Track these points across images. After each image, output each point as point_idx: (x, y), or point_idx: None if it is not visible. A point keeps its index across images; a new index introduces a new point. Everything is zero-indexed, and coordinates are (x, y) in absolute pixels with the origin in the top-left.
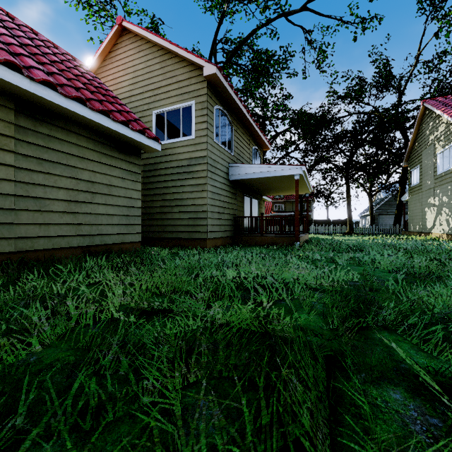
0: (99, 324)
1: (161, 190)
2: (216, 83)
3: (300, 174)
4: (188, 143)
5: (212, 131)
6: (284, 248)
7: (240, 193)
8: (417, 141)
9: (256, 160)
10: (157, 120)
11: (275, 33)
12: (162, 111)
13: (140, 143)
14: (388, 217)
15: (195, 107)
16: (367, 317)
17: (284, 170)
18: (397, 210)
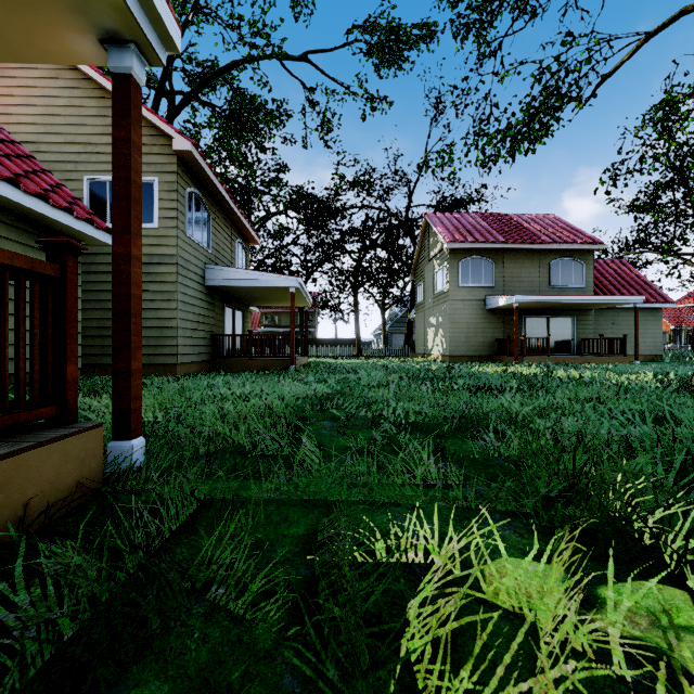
0: (145, 417)
1: (100, 294)
2: (190, 161)
3: (296, 286)
4: (147, 232)
5: (183, 222)
6: (278, 373)
7: (220, 302)
8: (422, 255)
9: (241, 258)
10: (92, 190)
11: (266, 83)
12: (102, 179)
13: (85, 235)
14: (402, 337)
15: (160, 187)
16: (328, 403)
17: (277, 280)
18: (407, 328)
